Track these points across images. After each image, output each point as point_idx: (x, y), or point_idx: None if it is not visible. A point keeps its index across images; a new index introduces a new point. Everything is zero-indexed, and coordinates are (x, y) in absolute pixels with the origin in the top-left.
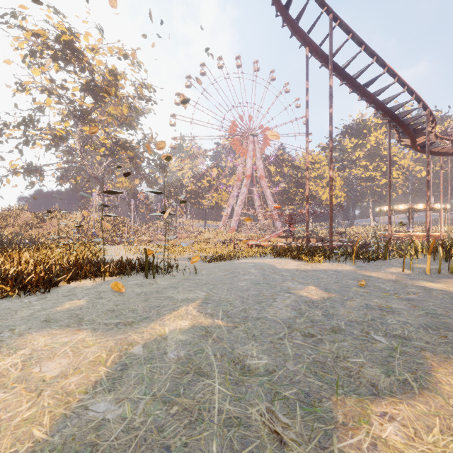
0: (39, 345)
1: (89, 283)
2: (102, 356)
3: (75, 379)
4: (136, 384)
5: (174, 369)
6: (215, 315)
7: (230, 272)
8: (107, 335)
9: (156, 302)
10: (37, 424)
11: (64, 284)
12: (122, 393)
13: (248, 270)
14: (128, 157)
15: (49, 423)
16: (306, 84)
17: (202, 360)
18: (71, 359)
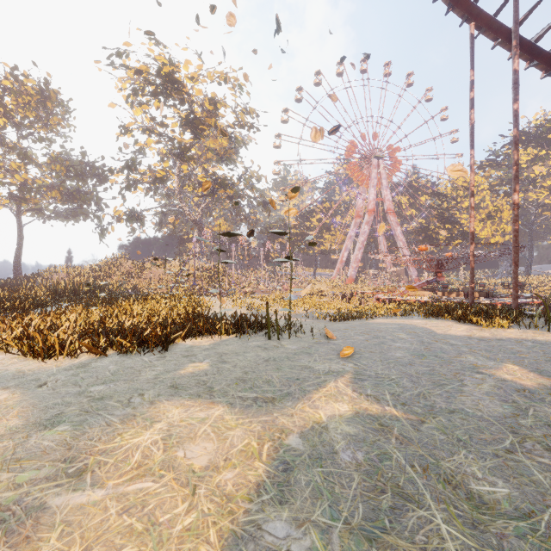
0: (175, 419)
1: (205, 342)
2: (252, 444)
3: (229, 475)
4: (314, 498)
5: (359, 482)
6: (381, 399)
7: (371, 336)
8: (249, 414)
9: (293, 373)
10: (204, 540)
11: (179, 342)
12: (300, 511)
13: (395, 335)
14: (227, 196)
15: (218, 542)
16: (471, 75)
17: (396, 472)
18: (217, 444)
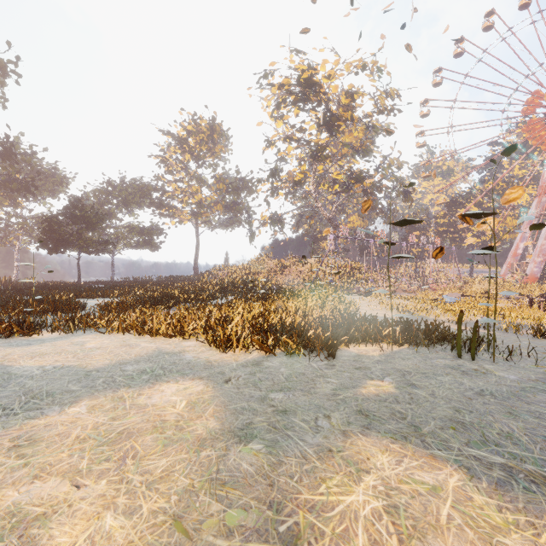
0: (388, 474)
1: (372, 351)
2: None
3: None
4: None
5: None
6: None
7: None
8: (515, 502)
9: None
10: None
11: (341, 347)
12: None
13: None
14: (362, 190)
15: None
16: None
17: None
18: None
